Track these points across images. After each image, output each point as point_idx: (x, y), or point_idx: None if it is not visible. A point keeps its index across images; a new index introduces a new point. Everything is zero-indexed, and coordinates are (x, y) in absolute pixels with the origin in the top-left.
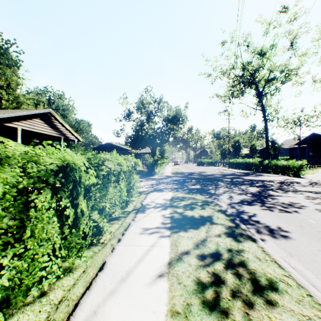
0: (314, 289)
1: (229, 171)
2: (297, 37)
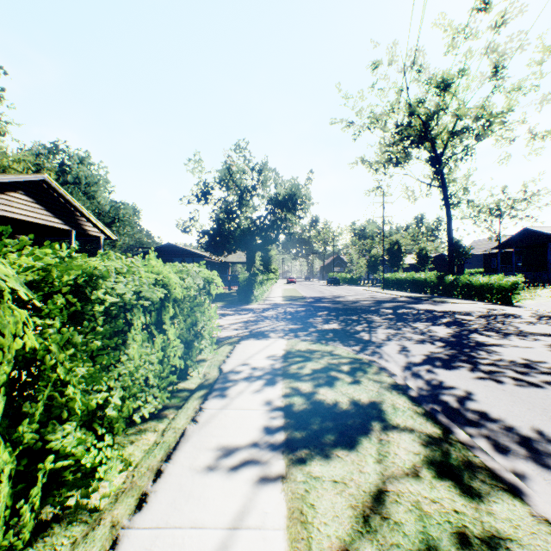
0: None
1: (385, 295)
2: (504, 59)
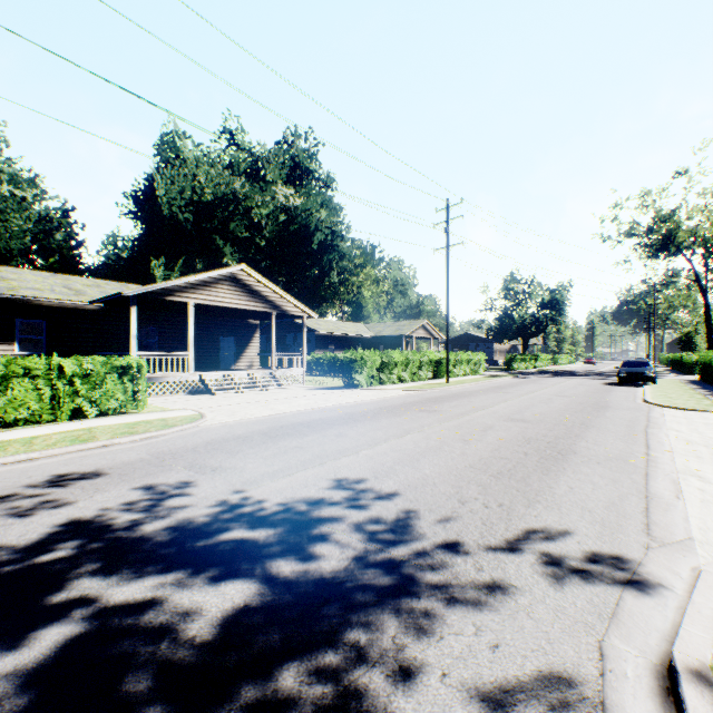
0: (506, 378)
1: None
2: None
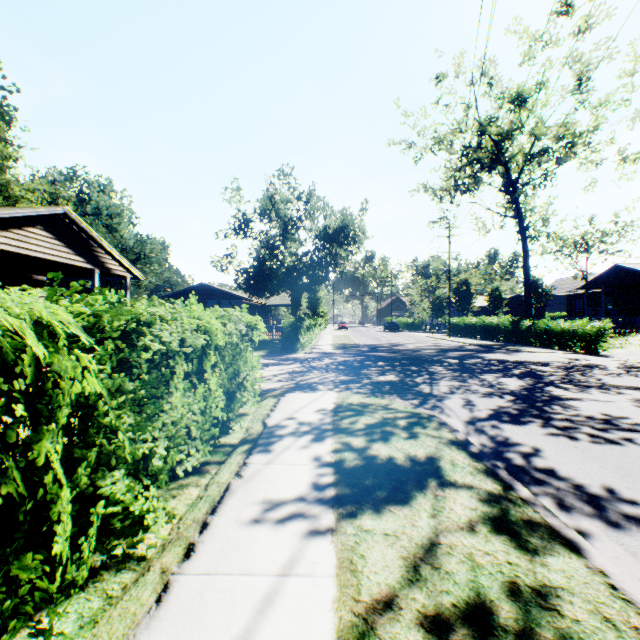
0: None
1: (451, 343)
2: (590, 69)
